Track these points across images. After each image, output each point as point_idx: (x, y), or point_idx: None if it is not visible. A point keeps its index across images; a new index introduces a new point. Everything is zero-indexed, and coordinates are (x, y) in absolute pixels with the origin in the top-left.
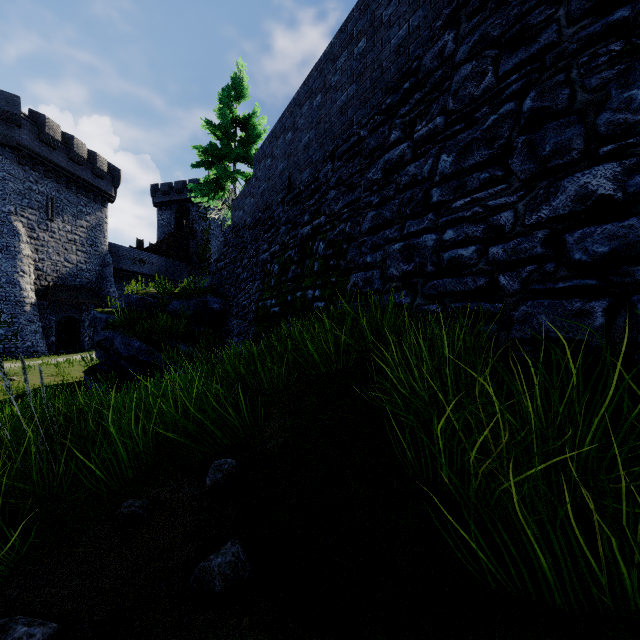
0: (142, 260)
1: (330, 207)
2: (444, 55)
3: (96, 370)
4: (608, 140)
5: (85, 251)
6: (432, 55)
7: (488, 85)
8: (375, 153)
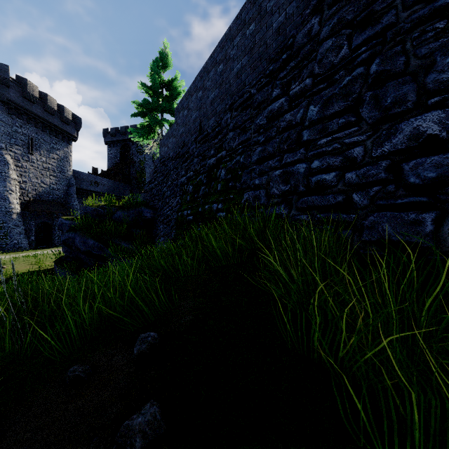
0: (96, 182)
1: (229, 144)
2: (311, 34)
3: (62, 260)
4: (434, 94)
5: (56, 176)
6: (303, 34)
7: (344, 55)
8: (261, 105)
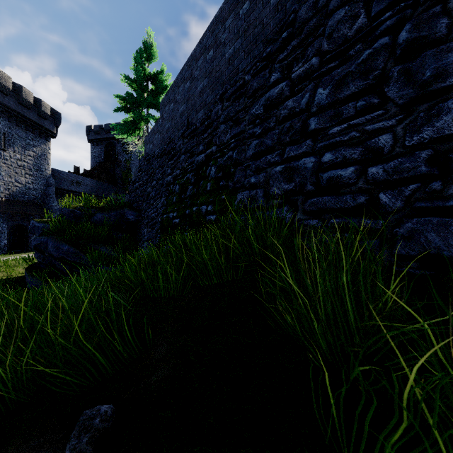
0: (78, 182)
1: (220, 138)
2: (318, 6)
3: (35, 267)
4: None
5: (32, 174)
6: (307, 7)
7: (361, 25)
8: (257, 93)
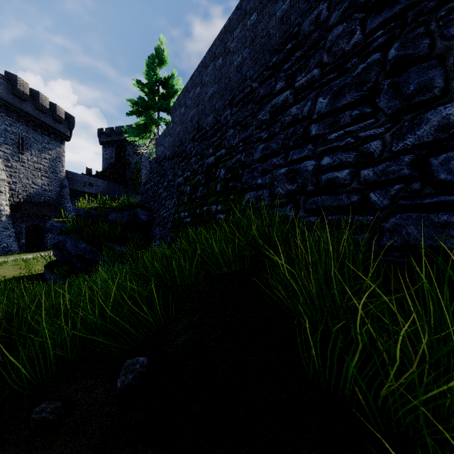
0: (91, 183)
1: (229, 142)
2: (319, 21)
3: (53, 265)
4: None
5: (48, 176)
6: (309, 21)
7: (357, 41)
8: (264, 100)
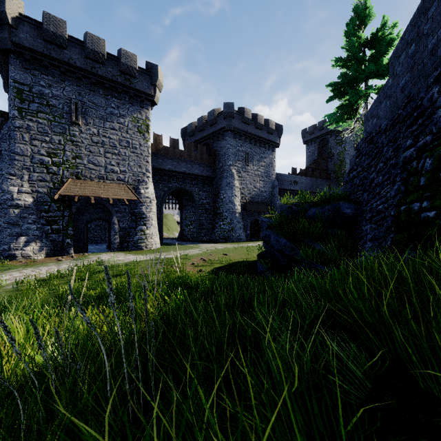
0: (295, 181)
1: None
2: None
3: (263, 255)
4: None
5: (263, 180)
6: None
7: None
8: None
